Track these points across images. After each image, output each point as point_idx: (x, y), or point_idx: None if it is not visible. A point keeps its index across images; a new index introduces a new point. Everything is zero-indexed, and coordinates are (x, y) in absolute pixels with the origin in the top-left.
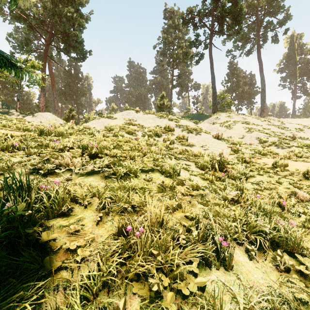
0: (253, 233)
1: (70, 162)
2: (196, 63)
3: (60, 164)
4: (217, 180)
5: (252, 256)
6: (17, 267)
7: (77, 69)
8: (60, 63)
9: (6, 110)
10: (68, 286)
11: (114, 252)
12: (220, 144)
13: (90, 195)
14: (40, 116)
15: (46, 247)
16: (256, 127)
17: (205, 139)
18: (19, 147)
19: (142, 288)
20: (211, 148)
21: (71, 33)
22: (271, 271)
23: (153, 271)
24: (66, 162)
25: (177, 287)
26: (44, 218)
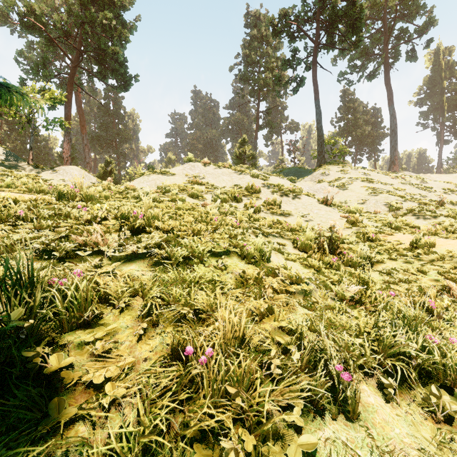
0: (388, 356)
1: (102, 241)
2: (294, 92)
3: (86, 244)
4: (327, 268)
5: (389, 397)
6: (3, 417)
7: (117, 102)
8: (93, 94)
9: (13, 163)
10: (86, 450)
11: (164, 391)
12: (330, 213)
13: (130, 294)
14: (63, 171)
15: (55, 380)
16: (384, 187)
17: (306, 205)
18: (25, 218)
19: (210, 455)
20: (317, 218)
21: (108, 49)
22: (423, 420)
23: (228, 424)
24: (94, 241)
25: (268, 454)
26: (55, 331)
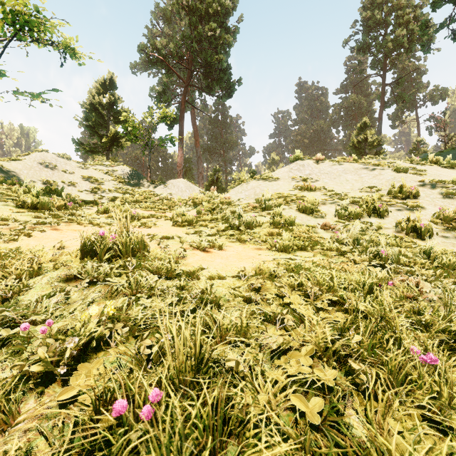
0: None
1: None
2: (453, 36)
3: None
4: None
5: None
6: None
7: (225, 113)
8: (205, 110)
9: (136, 182)
10: None
11: None
12: None
13: None
14: (171, 185)
15: None
16: None
17: None
18: None
19: None
20: None
21: (213, 59)
22: None
23: None
24: None
25: None
26: None
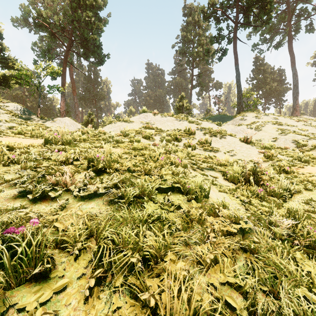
0: None
1: (68, 182)
2: (219, 60)
3: (56, 183)
4: (254, 198)
5: None
6: None
7: (96, 73)
8: (81, 68)
9: (28, 116)
10: None
11: None
12: (250, 149)
13: (82, 240)
14: (59, 121)
15: None
16: (291, 128)
17: (231, 143)
18: (16, 160)
19: None
20: (239, 154)
21: (89, 37)
22: None
23: None
24: (63, 181)
25: None
26: (3, 286)
